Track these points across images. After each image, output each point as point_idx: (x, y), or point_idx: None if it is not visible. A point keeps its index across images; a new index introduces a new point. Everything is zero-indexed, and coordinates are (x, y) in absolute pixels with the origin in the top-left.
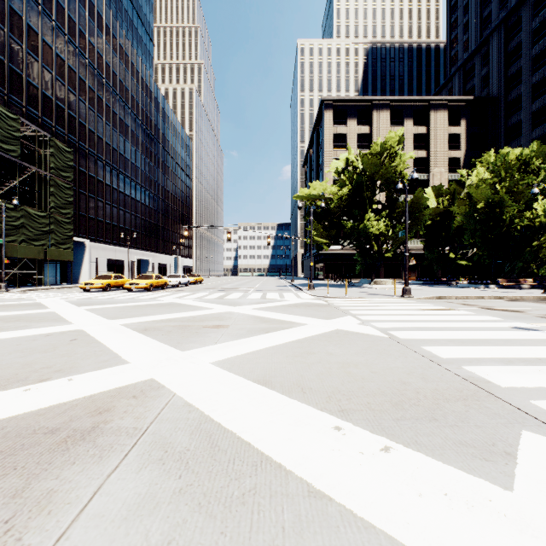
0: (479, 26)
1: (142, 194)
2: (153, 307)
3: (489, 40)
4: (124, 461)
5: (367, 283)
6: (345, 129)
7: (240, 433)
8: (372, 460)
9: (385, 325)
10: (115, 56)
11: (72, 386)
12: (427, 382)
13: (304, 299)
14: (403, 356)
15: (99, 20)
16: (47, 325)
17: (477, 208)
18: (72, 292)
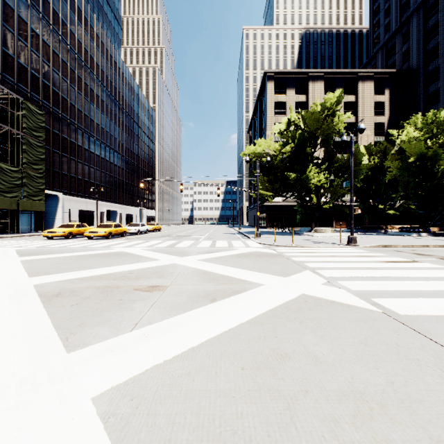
0: (398, 11)
1: (110, 154)
2: (97, 257)
3: (409, 21)
4: None
5: (307, 231)
6: (285, 97)
7: None
8: None
9: (359, 286)
10: (86, 35)
11: None
12: None
13: (252, 248)
14: None
15: (72, 3)
16: None
17: (409, 162)
18: (36, 239)
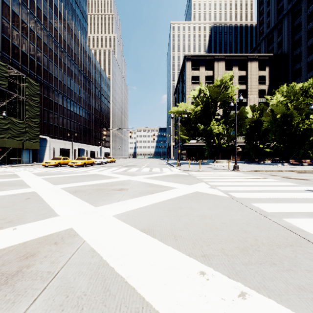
0: (276, 13)
1: (80, 110)
2: (84, 177)
3: (282, 21)
4: (31, 307)
5: (211, 162)
6: (199, 72)
7: (127, 278)
8: (233, 307)
9: (225, 188)
10: (65, 30)
11: (14, 234)
12: (261, 231)
13: (174, 172)
14: (240, 210)
15: (55, 9)
16: (14, 188)
17: (277, 118)
18: (37, 167)
